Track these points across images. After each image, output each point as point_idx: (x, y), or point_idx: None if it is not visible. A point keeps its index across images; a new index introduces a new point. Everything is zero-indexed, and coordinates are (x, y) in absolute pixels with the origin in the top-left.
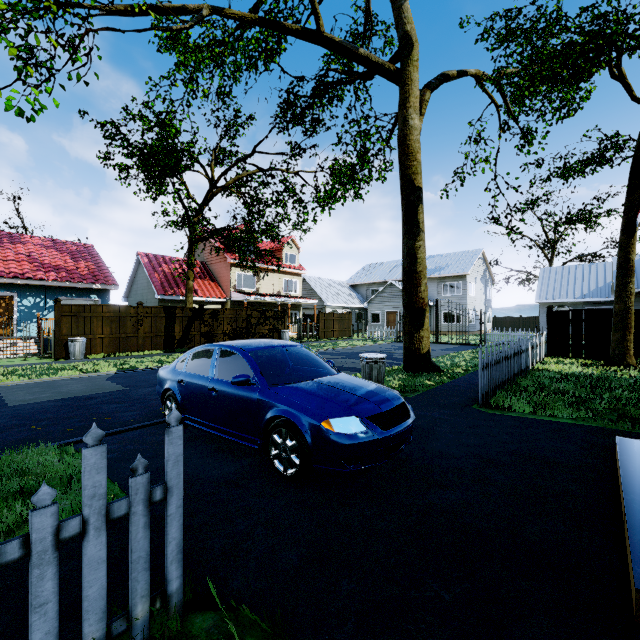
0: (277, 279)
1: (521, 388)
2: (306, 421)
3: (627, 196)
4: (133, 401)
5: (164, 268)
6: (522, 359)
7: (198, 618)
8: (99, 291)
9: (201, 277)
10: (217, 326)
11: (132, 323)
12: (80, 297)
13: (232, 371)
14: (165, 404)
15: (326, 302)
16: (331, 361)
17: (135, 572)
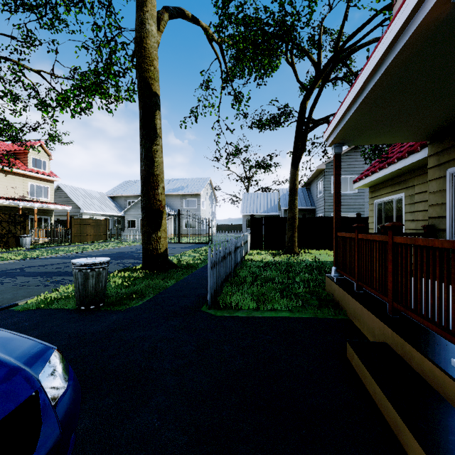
0: (20, 183)
1: (242, 280)
2: None
3: (295, 143)
4: None
5: None
6: (239, 253)
7: None
8: None
9: None
10: None
11: None
12: None
13: None
14: None
15: (83, 209)
16: None
17: None
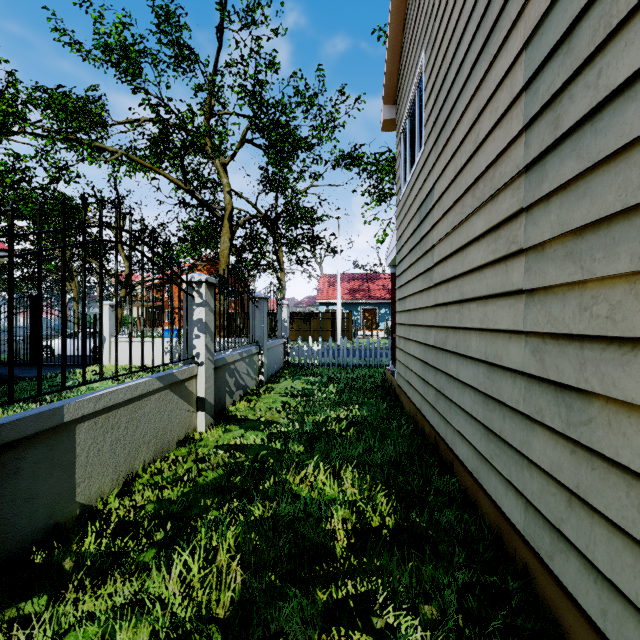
0: None
1: None
2: None
3: None
4: None
5: None
6: None
7: None
8: None
9: None
10: None
11: None
12: None
13: None
14: None
15: None
16: None
17: None
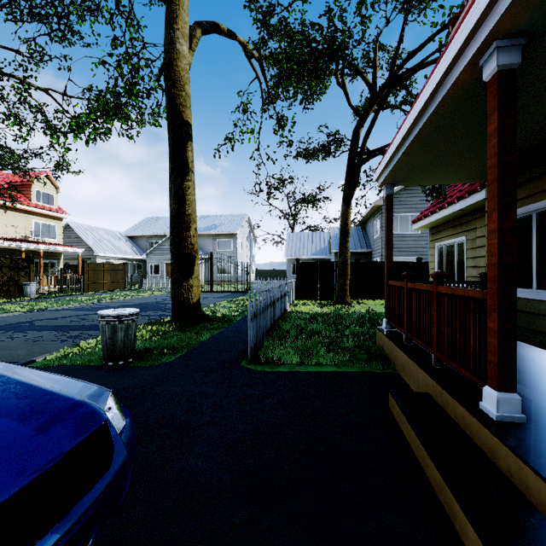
0: (22, 220)
1: (285, 333)
2: None
3: (346, 176)
4: None
5: None
6: (282, 303)
7: None
8: None
9: None
10: None
11: None
12: None
13: None
14: None
15: (97, 252)
16: None
17: None
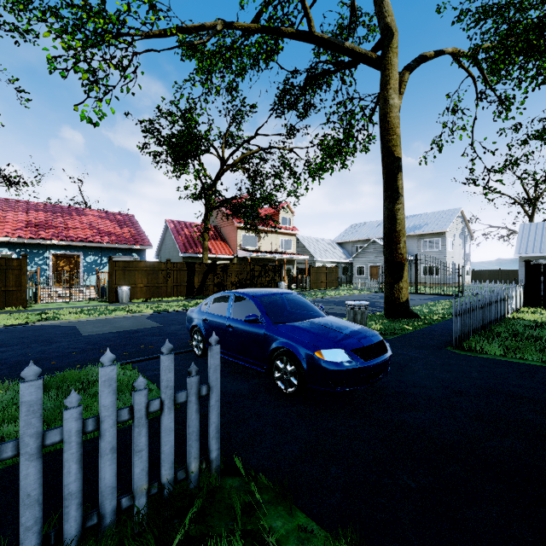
0: (275, 239)
1: (494, 334)
2: (302, 351)
3: None
4: (167, 335)
5: (185, 231)
6: (497, 308)
7: (229, 480)
8: (138, 250)
9: (214, 238)
10: (227, 278)
11: (163, 275)
12: (125, 255)
13: (243, 312)
14: (193, 337)
15: (316, 258)
16: (321, 306)
17: (190, 441)
